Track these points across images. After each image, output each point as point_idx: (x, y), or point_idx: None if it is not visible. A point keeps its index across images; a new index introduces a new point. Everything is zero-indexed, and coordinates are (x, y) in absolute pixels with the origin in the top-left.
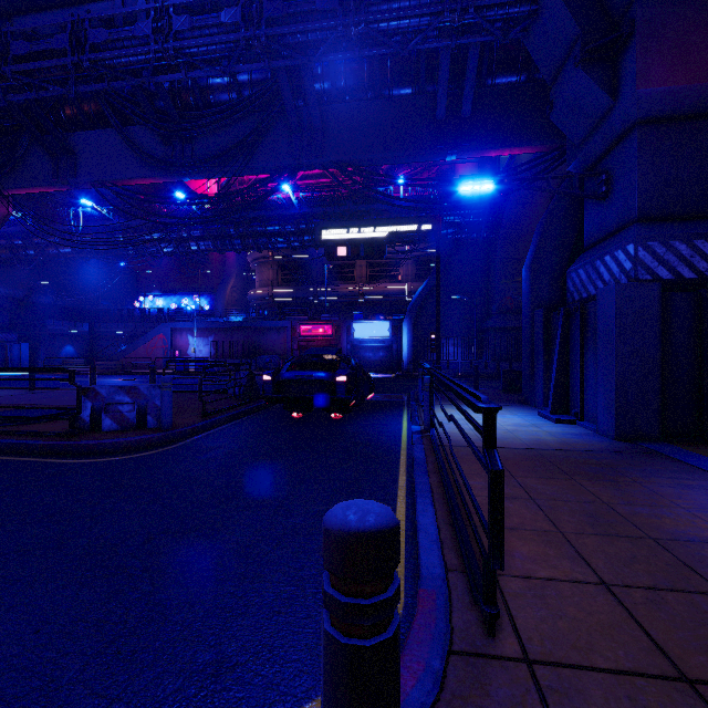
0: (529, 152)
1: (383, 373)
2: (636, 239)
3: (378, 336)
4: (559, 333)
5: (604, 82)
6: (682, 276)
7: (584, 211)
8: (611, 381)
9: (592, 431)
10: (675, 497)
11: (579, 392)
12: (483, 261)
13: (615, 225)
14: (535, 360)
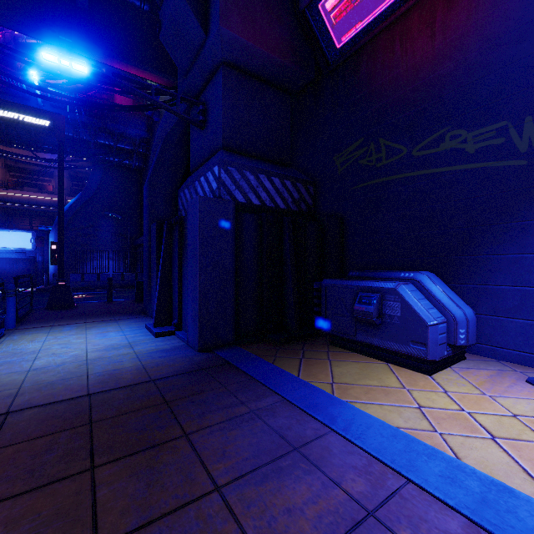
0: (154, 80)
1: (23, 287)
2: (220, 161)
3: (17, 247)
4: (163, 245)
5: (198, 12)
6: (251, 201)
7: (191, 139)
8: (196, 292)
9: (184, 343)
10: (218, 457)
11: (178, 303)
12: (138, 187)
13: (209, 151)
14: (152, 272)
